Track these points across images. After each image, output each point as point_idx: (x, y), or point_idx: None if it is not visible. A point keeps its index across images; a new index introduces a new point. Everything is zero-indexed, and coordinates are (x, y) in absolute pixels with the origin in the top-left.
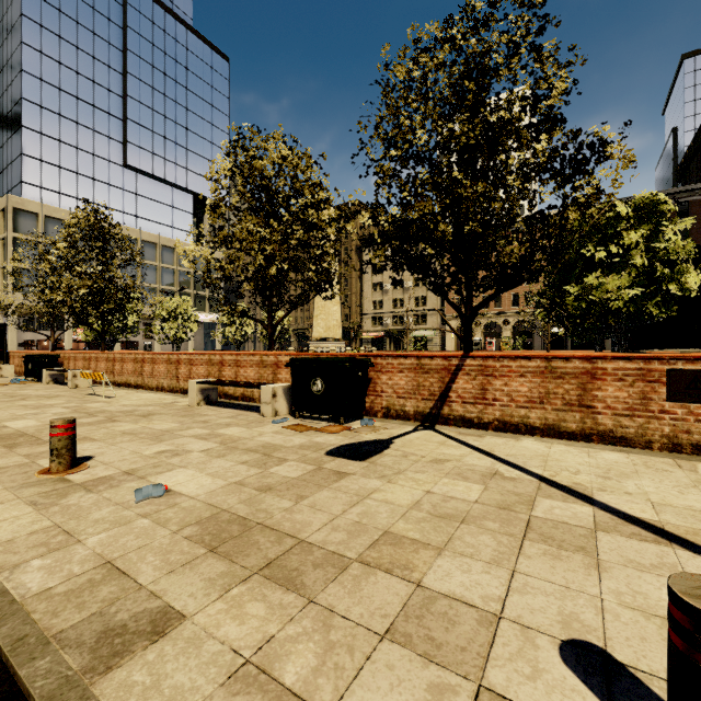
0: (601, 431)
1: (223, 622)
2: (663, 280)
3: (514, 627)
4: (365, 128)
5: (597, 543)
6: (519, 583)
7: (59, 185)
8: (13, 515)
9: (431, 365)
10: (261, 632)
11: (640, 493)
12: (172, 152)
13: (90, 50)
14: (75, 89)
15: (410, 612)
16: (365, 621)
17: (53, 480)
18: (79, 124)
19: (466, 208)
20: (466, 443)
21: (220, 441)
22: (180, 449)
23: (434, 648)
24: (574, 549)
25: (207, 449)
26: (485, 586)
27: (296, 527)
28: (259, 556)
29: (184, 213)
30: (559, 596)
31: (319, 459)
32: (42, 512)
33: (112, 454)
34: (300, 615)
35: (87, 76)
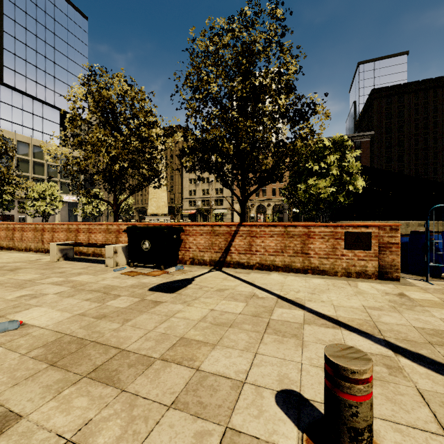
0: (313, 267)
1: (53, 416)
2: (346, 183)
3: (251, 387)
4: (179, 78)
5: (303, 331)
6: (258, 360)
7: None
8: None
9: (219, 230)
10: (82, 418)
11: (328, 301)
12: (42, 78)
13: None
14: None
15: (189, 388)
16: (159, 398)
17: None
18: None
19: (241, 135)
20: (239, 278)
21: (72, 286)
22: (38, 293)
23: (201, 409)
24: (291, 336)
25: (60, 292)
26: (238, 365)
27: (120, 341)
28: (89, 365)
29: (52, 123)
30: (279, 365)
31: (143, 294)
32: None
33: None
34: (114, 401)
35: None
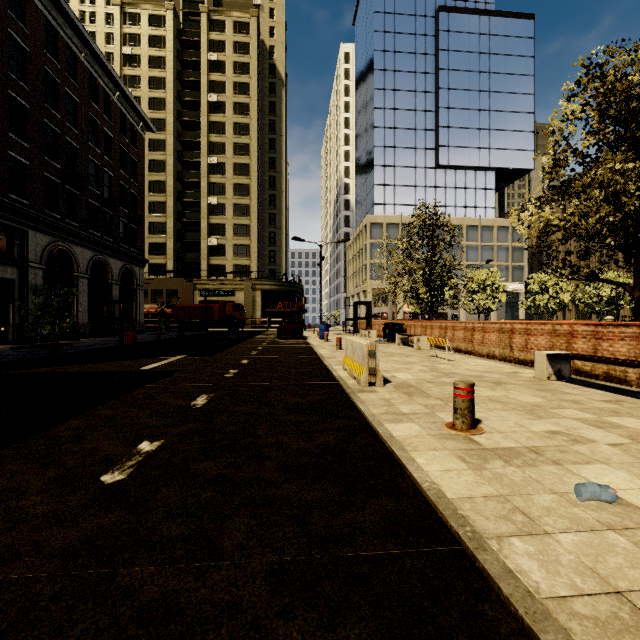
0: None
1: None
2: None
3: None
4: None
5: None
6: None
7: (394, 199)
8: (453, 467)
9: None
10: None
11: None
12: (475, 139)
13: (413, 88)
14: (403, 123)
15: None
16: None
17: (461, 437)
18: (406, 148)
19: None
20: None
21: (628, 436)
22: (574, 434)
23: None
24: None
25: (617, 444)
26: None
27: None
28: None
29: (486, 191)
30: None
31: None
32: (476, 472)
33: (496, 421)
34: None
35: (410, 109)
